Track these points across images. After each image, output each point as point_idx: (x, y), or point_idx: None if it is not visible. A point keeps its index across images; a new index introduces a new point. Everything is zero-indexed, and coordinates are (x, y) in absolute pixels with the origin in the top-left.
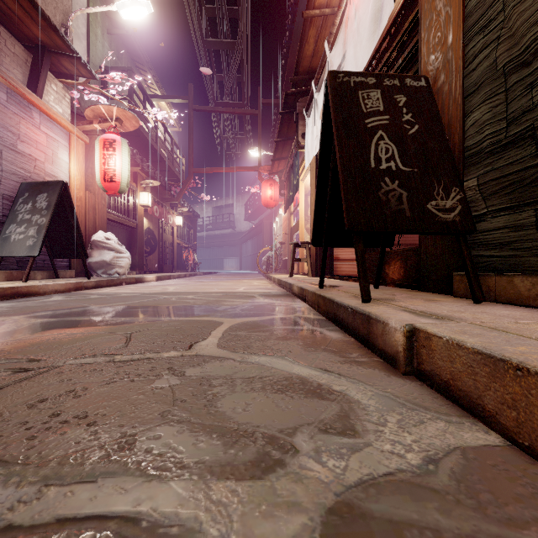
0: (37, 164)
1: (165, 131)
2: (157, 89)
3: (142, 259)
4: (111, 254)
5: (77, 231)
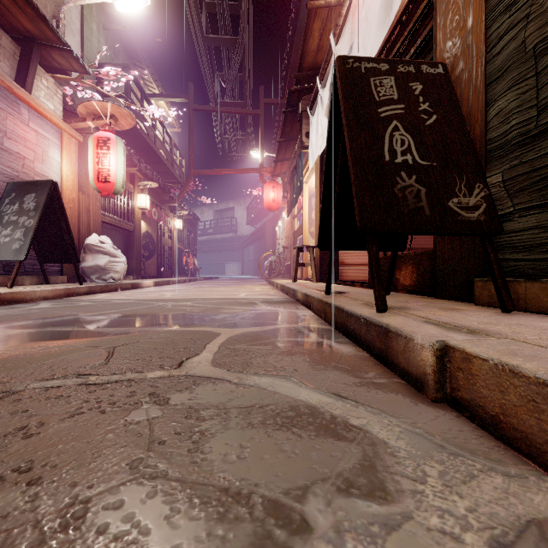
0: (25, 163)
1: (164, 131)
2: (156, 88)
3: (139, 263)
4: (105, 258)
5: (68, 234)
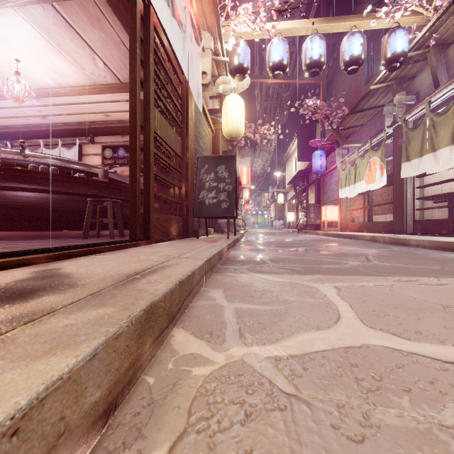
0: None
1: None
2: None
3: None
4: None
5: None
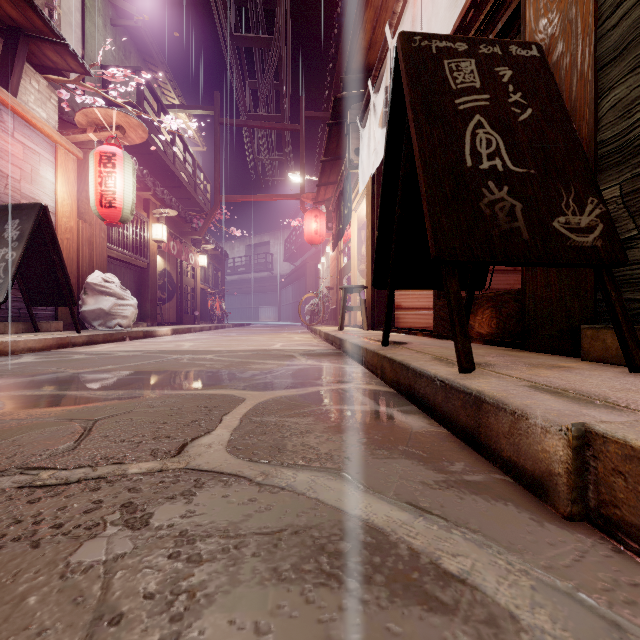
0: (9, 182)
1: (185, 150)
2: (175, 98)
3: (155, 307)
4: (111, 300)
5: (62, 270)
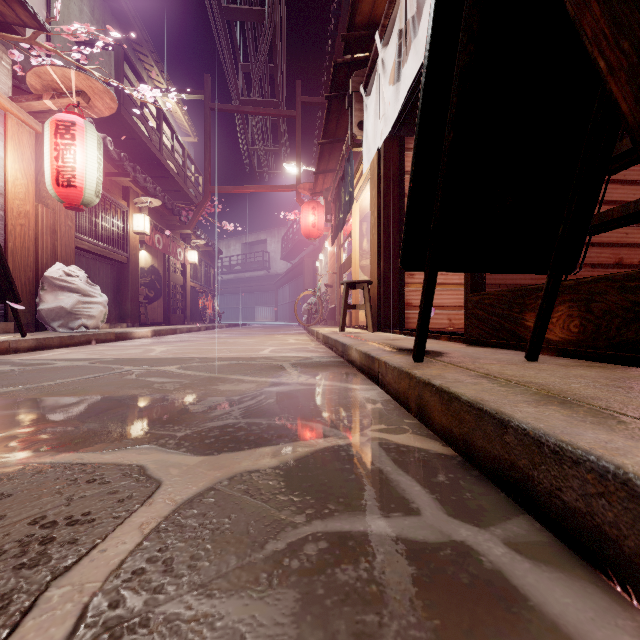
0: None
1: (173, 137)
2: (163, 81)
3: (137, 306)
4: (73, 297)
5: None
